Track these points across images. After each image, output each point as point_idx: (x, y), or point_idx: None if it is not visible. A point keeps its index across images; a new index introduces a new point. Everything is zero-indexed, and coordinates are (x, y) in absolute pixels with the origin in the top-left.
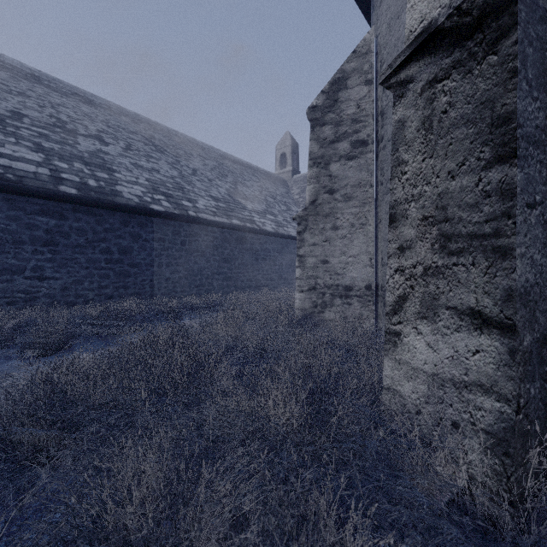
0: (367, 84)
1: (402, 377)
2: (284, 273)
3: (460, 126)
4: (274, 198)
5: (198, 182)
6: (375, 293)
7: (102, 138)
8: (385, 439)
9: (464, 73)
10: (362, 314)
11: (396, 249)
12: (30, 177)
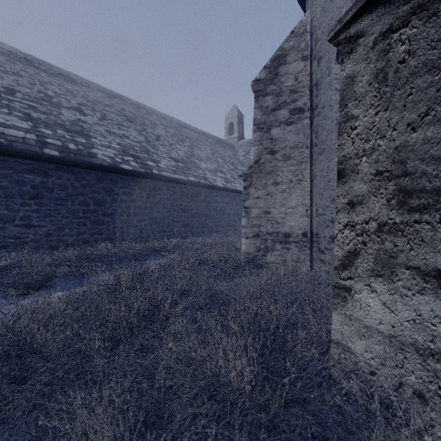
0: (304, 59)
1: (353, 333)
2: (231, 220)
3: (422, 74)
4: (224, 159)
5: (161, 146)
6: (310, 239)
7: (81, 110)
8: (341, 405)
9: (427, 17)
10: (299, 258)
11: (345, 204)
12: (19, 141)
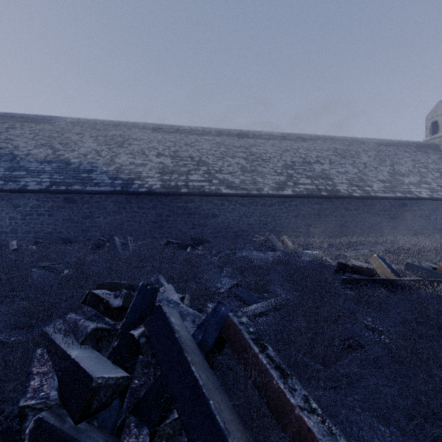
0: None
1: None
2: (438, 225)
3: None
4: (427, 168)
5: (369, 172)
6: None
7: (319, 161)
8: None
9: None
10: None
11: None
12: (312, 191)
